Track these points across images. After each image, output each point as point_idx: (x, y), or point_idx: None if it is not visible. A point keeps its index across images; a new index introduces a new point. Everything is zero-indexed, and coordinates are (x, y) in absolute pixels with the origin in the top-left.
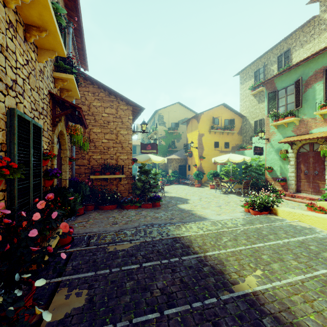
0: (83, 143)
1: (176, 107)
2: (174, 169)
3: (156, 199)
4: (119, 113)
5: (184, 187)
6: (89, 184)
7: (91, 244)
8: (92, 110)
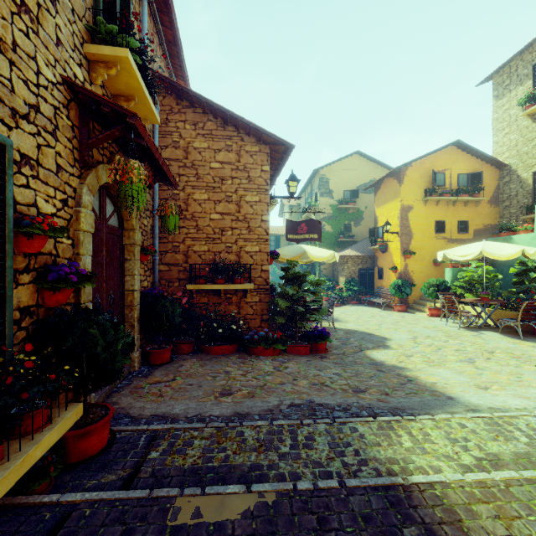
0: (166, 216)
1: (353, 161)
2: (351, 277)
3: (318, 335)
4: (244, 160)
5: (371, 310)
6: (183, 302)
7: (146, 469)
8: (192, 157)
